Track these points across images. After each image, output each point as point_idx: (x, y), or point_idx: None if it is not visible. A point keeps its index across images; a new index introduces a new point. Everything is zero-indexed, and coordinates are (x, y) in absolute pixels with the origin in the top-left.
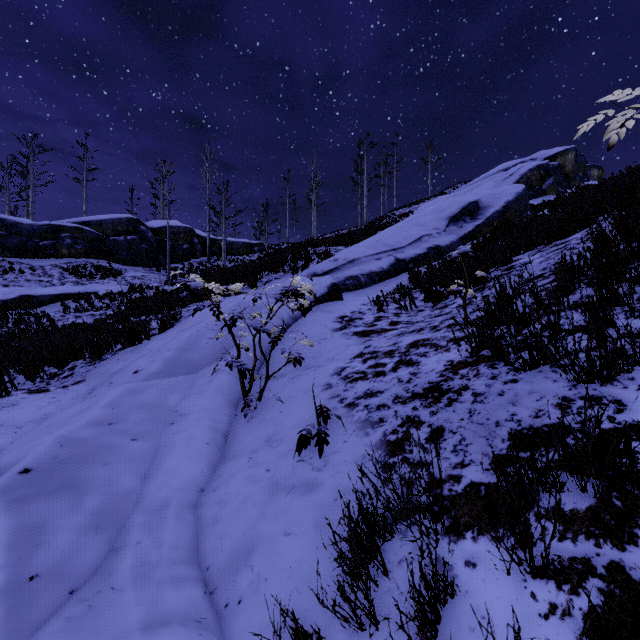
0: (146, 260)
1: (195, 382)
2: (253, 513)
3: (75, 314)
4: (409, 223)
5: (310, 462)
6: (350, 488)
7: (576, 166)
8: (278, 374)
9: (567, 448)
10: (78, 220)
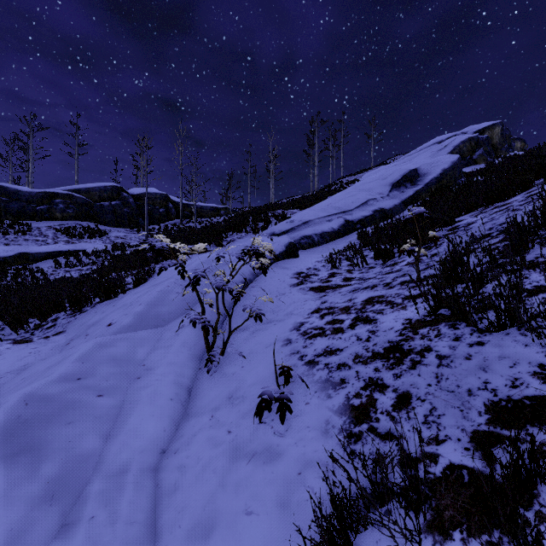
0: (128, 222)
1: (163, 335)
2: (213, 482)
3: (65, 269)
4: (356, 189)
5: (272, 425)
6: (314, 460)
7: (502, 138)
8: (240, 327)
9: None
10: (70, 188)
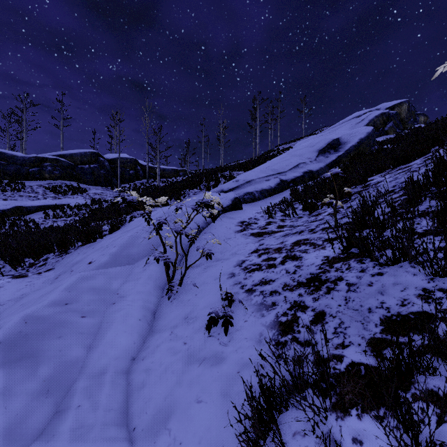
0: (104, 181)
1: (133, 271)
2: (172, 380)
3: (53, 219)
4: (289, 154)
5: (218, 337)
6: (250, 362)
7: (409, 114)
8: (195, 265)
9: (438, 337)
10: (56, 153)
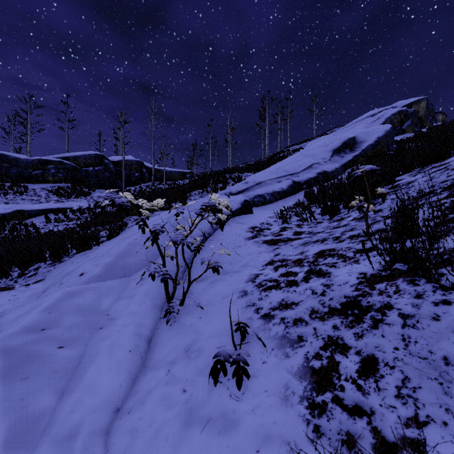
0: (108, 184)
1: (128, 285)
2: (164, 453)
3: (54, 224)
4: (302, 155)
5: (227, 386)
6: (274, 435)
7: (427, 112)
8: (199, 278)
9: None
10: (60, 156)
